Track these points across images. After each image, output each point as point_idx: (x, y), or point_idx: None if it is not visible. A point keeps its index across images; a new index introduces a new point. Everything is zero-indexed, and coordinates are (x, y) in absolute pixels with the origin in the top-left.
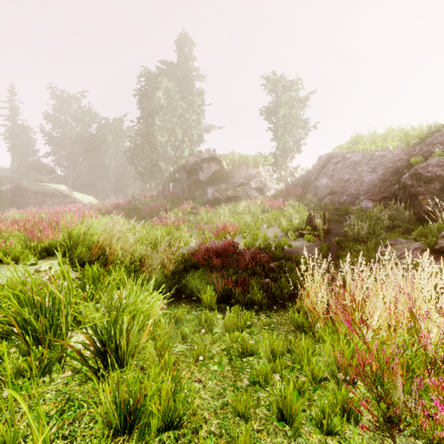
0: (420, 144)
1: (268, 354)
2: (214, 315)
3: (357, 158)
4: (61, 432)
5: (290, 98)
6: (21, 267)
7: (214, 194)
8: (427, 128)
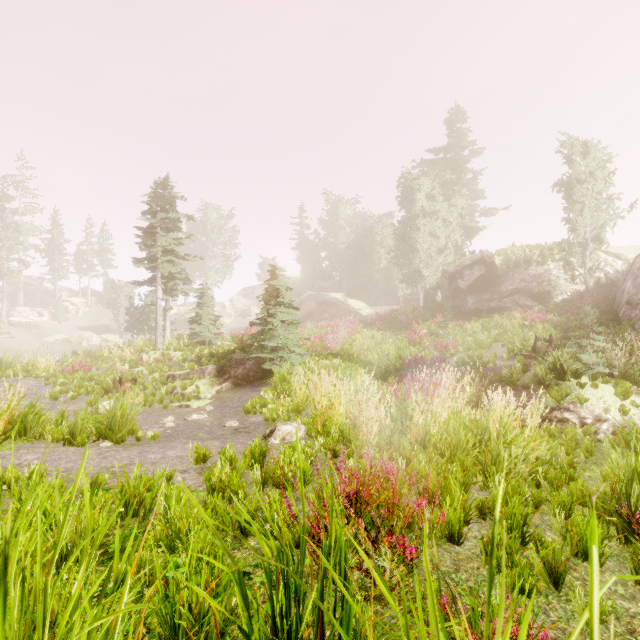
0: None
1: None
2: (384, 383)
3: None
4: None
5: (593, 166)
6: (328, 361)
7: (473, 304)
8: None
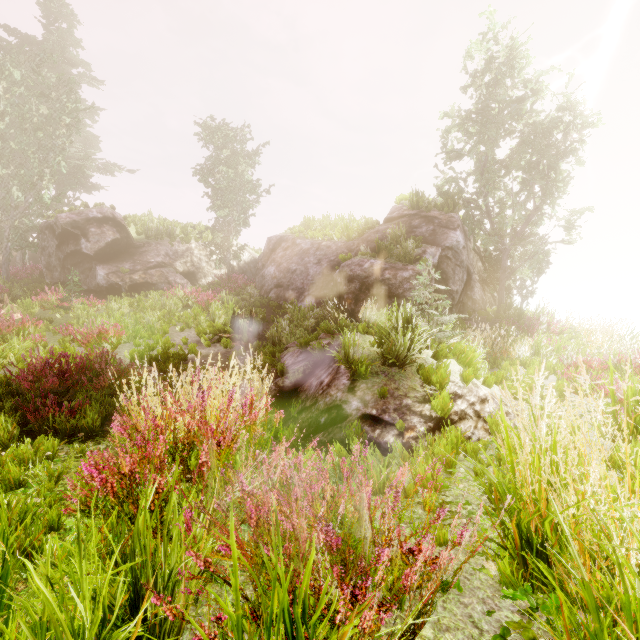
0: (359, 239)
1: (43, 480)
2: None
3: (306, 246)
4: None
5: (234, 153)
6: None
7: (108, 278)
8: (364, 223)
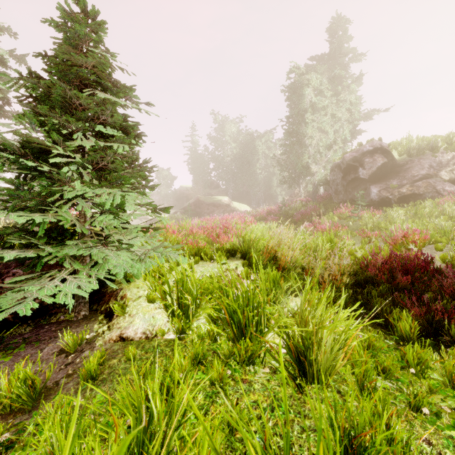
0: None
1: None
2: (429, 354)
3: None
4: (277, 430)
5: None
6: (216, 265)
7: (380, 193)
8: None
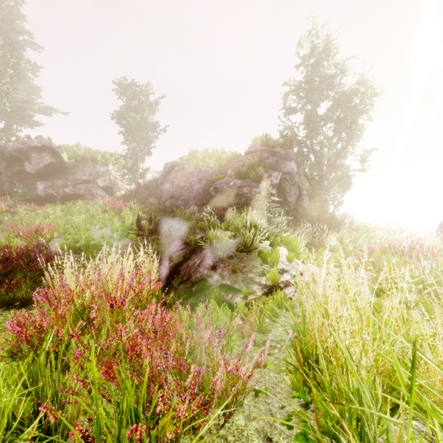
0: (227, 166)
1: None
2: None
3: (191, 170)
4: None
5: (141, 103)
6: None
7: (46, 190)
8: (231, 155)
